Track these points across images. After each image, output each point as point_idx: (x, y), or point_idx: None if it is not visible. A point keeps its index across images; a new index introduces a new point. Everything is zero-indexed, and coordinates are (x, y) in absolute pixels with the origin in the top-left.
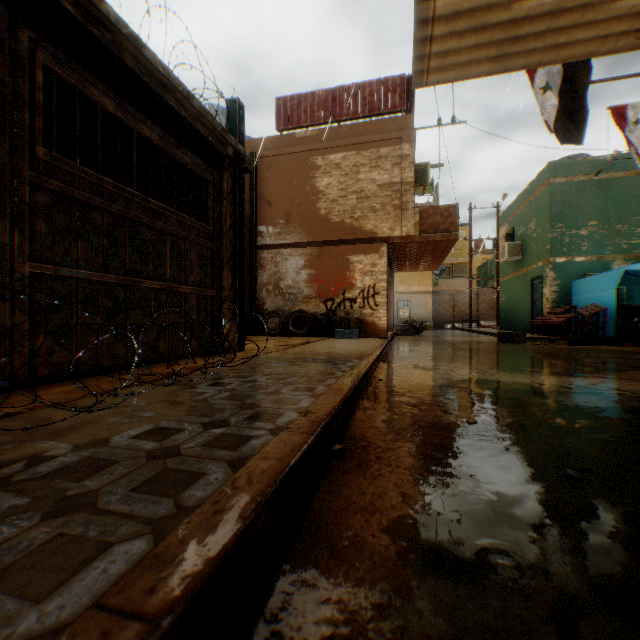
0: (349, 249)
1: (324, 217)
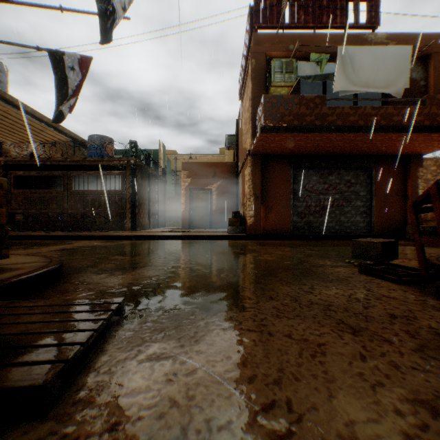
0: (245, 166)
1: (243, 147)
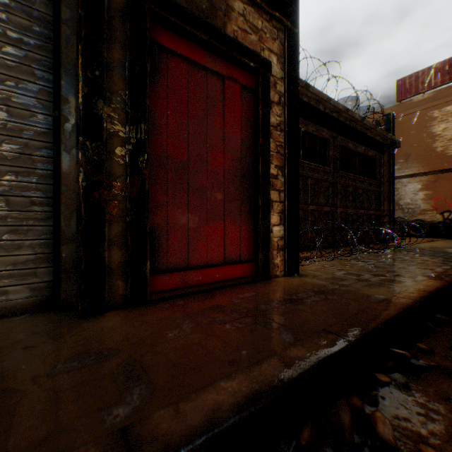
0: None
1: (439, 153)
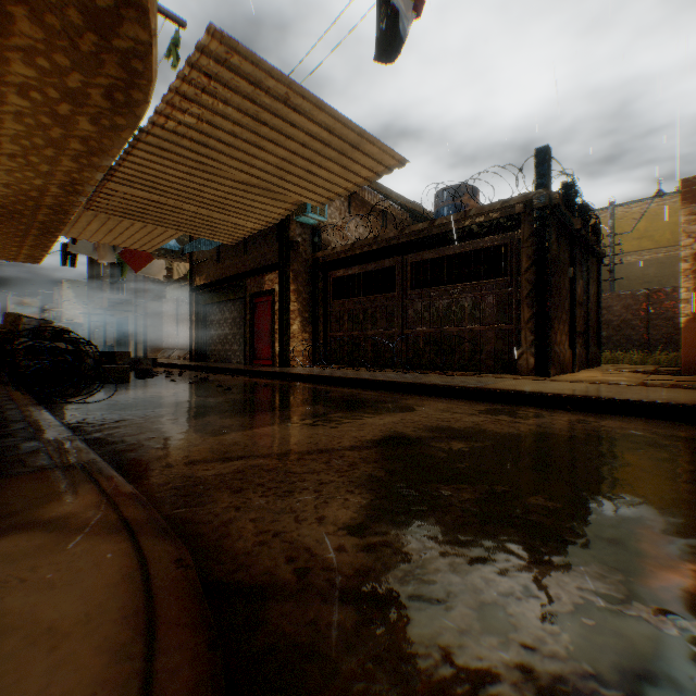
0: None
1: None
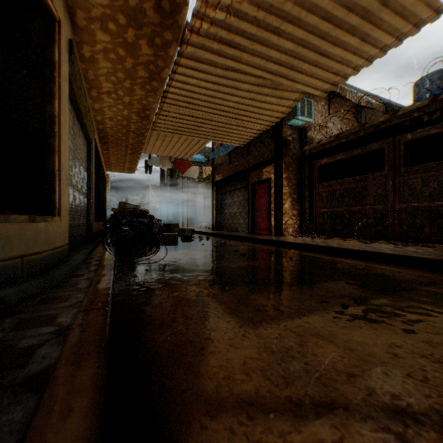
0: None
1: None
